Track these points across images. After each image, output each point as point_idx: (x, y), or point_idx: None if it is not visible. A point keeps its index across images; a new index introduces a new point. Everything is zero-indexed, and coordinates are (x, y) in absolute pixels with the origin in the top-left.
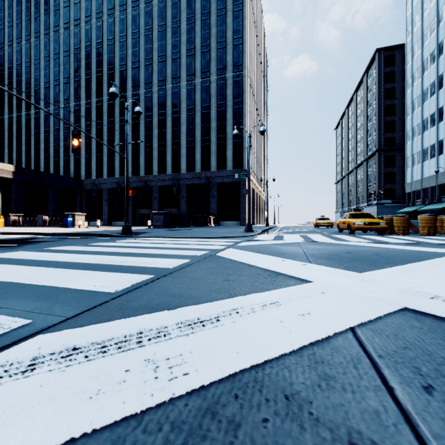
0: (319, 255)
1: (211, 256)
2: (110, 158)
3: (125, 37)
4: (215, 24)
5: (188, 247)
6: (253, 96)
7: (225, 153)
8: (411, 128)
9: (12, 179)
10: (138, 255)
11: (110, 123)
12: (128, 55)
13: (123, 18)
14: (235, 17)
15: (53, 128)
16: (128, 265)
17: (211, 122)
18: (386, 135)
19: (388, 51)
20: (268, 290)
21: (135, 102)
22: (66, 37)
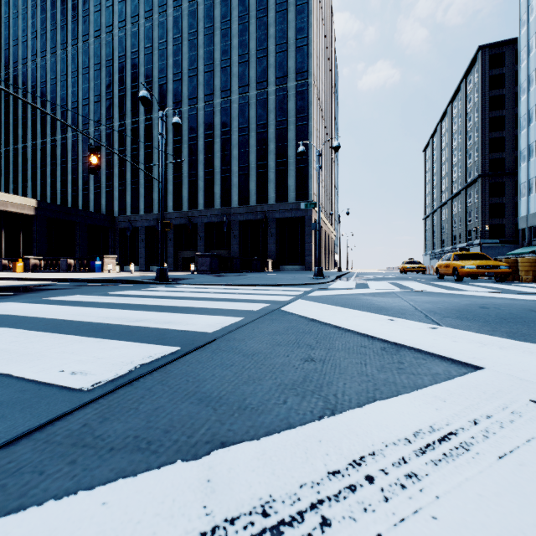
0: (441, 311)
1: (274, 312)
2: (147, 190)
3: (165, 44)
4: (274, 22)
5: (239, 297)
6: (321, 111)
7: (286, 181)
8: (526, 145)
9: (34, 216)
10: (166, 309)
11: (147, 148)
12: (169, 66)
13: (163, 21)
14: (298, 12)
15: (82, 156)
16: (144, 327)
17: (268, 144)
18: (492, 156)
19: (494, 48)
20: (401, 388)
21: None
22: (97, 48)
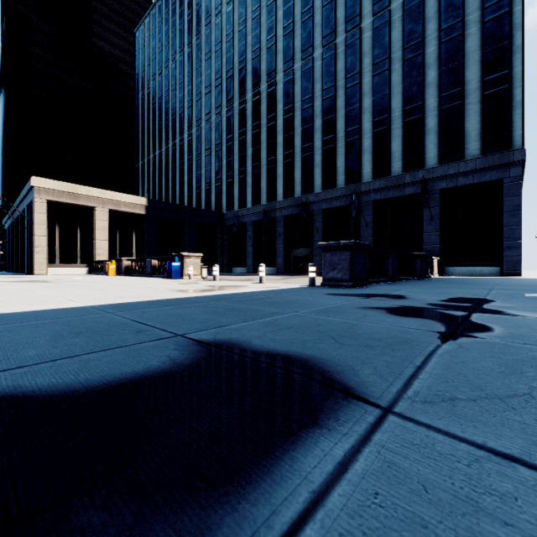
0: None
1: None
2: (254, 178)
3: None
4: None
5: None
6: None
7: (461, 124)
8: None
9: (146, 216)
10: None
11: (254, 128)
12: (278, 20)
13: None
14: None
15: (195, 155)
16: None
17: (424, 73)
18: None
19: None
20: None
21: (287, 86)
22: (207, 36)
